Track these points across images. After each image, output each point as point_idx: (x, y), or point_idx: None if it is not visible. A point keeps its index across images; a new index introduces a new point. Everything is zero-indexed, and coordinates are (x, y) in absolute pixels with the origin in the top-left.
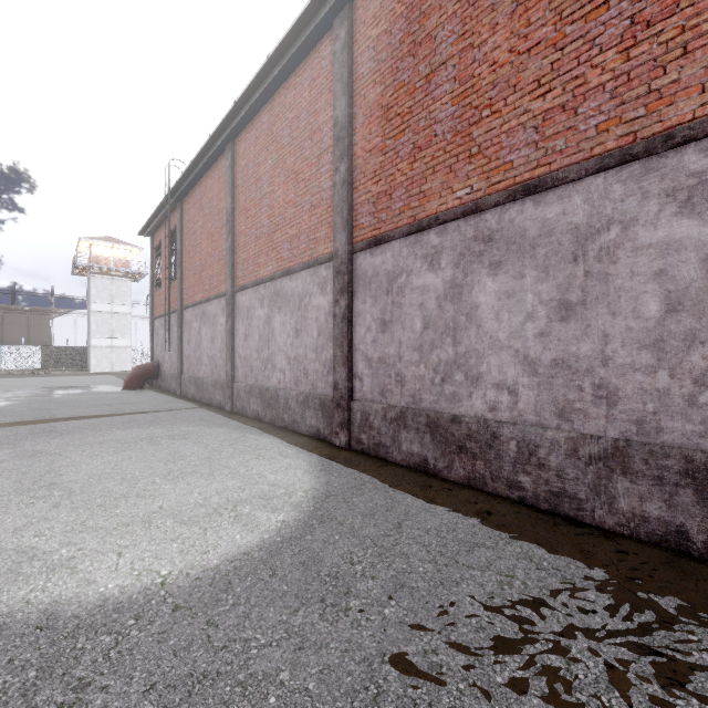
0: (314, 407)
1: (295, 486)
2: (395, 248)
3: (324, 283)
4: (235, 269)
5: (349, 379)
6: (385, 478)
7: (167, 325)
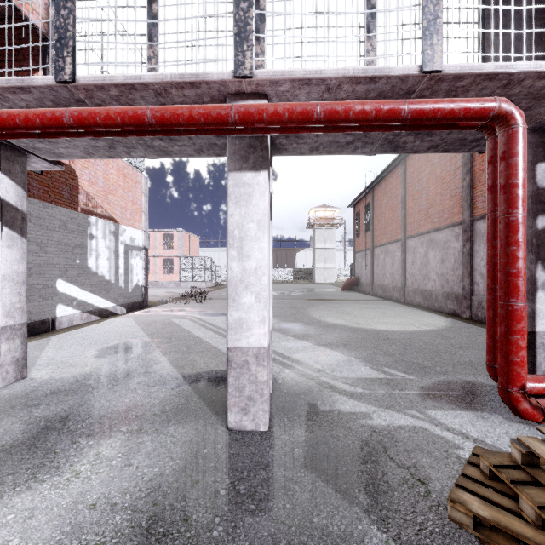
0: (452, 299)
1: (437, 324)
2: None
3: (457, 236)
4: (405, 227)
5: (470, 285)
6: (484, 328)
7: (363, 256)
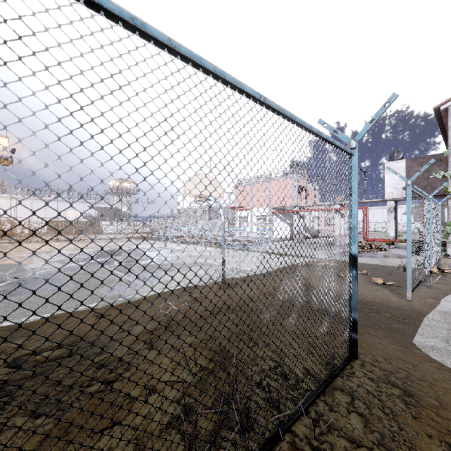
0: None
1: None
2: None
3: None
4: None
5: None
6: None
7: None
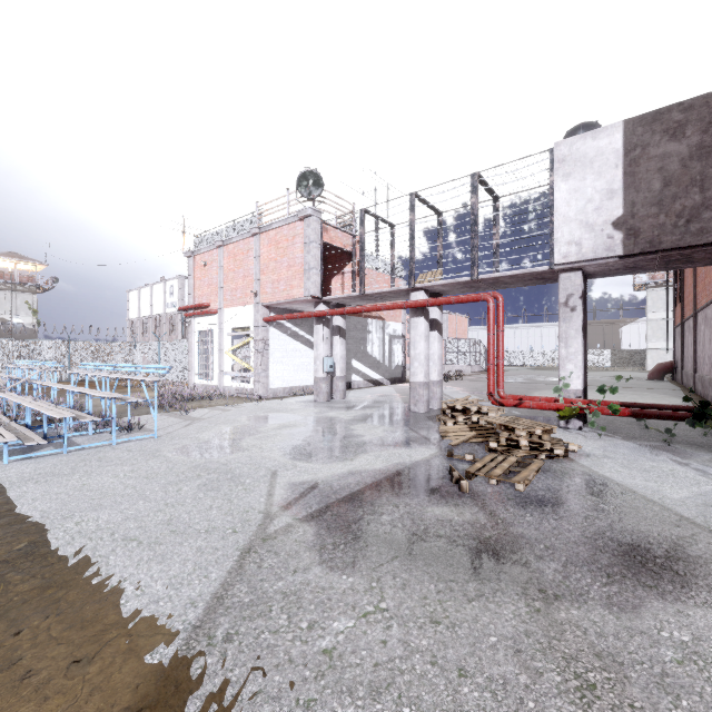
0: (710, 385)
1: None
2: None
3: None
4: (696, 298)
5: None
6: None
7: (678, 333)
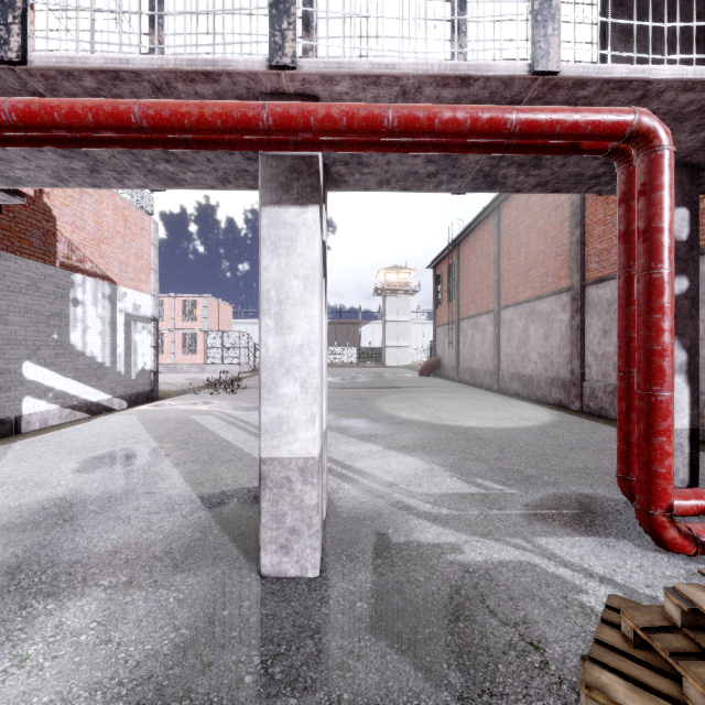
0: (558, 386)
1: (541, 418)
2: (612, 285)
3: (565, 305)
4: (500, 294)
5: (581, 368)
6: (599, 422)
7: (447, 332)
